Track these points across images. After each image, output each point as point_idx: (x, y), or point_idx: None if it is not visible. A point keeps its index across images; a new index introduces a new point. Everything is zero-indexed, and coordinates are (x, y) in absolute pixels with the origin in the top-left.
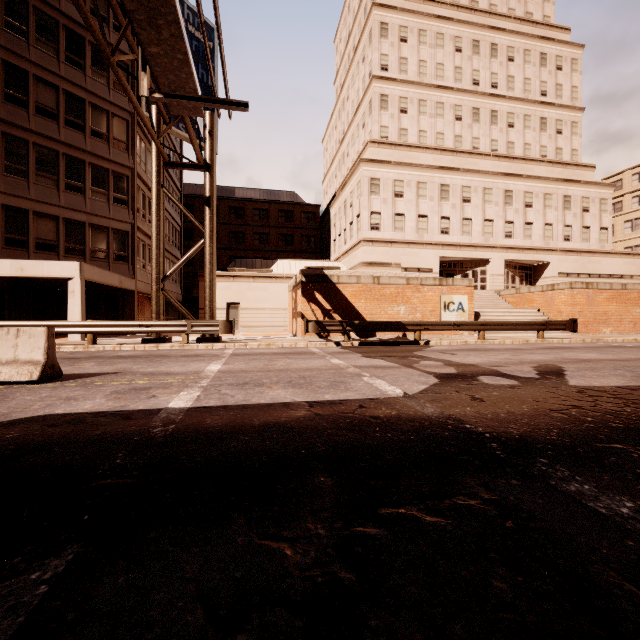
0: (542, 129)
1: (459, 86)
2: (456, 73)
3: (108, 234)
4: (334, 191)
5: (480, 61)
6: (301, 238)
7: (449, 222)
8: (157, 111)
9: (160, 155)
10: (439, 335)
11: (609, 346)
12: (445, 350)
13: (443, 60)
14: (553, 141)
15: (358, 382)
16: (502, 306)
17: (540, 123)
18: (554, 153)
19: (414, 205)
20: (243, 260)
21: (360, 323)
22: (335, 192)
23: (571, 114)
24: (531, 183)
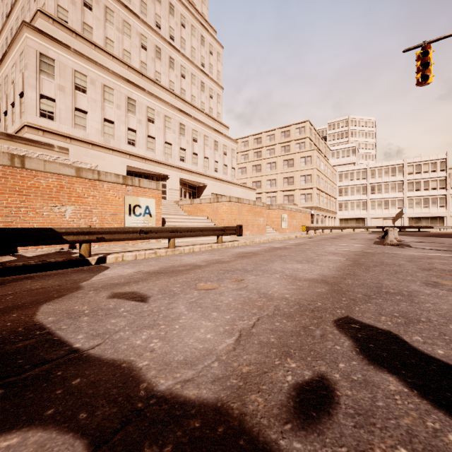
0: (202, 90)
1: (145, 19)
2: (142, 6)
3: None
4: None
5: (162, 10)
6: None
7: (136, 135)
8: None
9: None
10: (123, 244)
11: (273, 248)
12: (126, 280)
13: None
14: (208, 101)
15: None
16: (181, 214)
17: (201, 85)
18: (209, 110)
19: (99, 107)
20: None
21: None
22: None
23: (217, 88)
24: (197, 124)
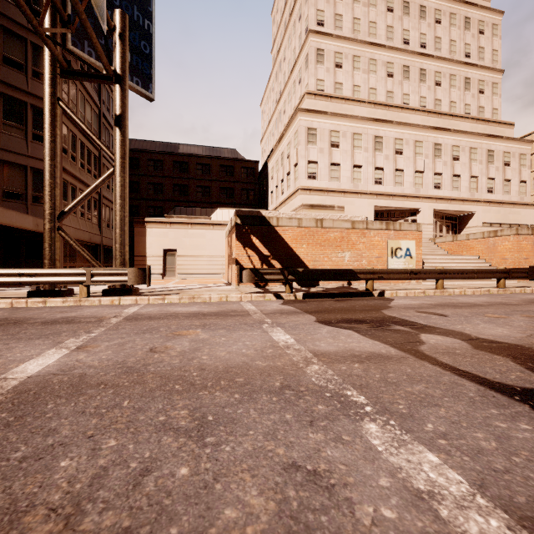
0: (466, 88)
1: (391, 44)
2: (388, 32)
3: (26, 173)
4: (271, 148)
5: (410, 21)
6: (241, 191)
7: (382, 173)
8: (51, 4)
9: (55, 60)
10: (386, 283)
11: None
12: (419, 306)
13: (376, 19)
14: (476, 100)
15: (371, 480)
16: (439, 253)
17: (464, 83)
18: (477, 111)
19: (349, 155)
20: (183, 208)
21: (304, 271)
22: (272, 148)
23: (492, 75)
24: (458, 137)
